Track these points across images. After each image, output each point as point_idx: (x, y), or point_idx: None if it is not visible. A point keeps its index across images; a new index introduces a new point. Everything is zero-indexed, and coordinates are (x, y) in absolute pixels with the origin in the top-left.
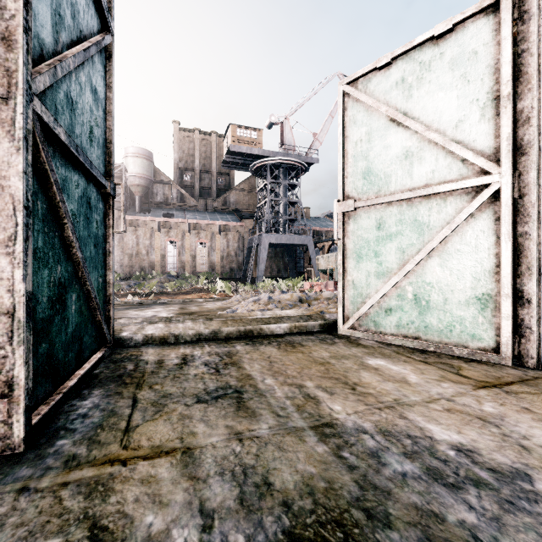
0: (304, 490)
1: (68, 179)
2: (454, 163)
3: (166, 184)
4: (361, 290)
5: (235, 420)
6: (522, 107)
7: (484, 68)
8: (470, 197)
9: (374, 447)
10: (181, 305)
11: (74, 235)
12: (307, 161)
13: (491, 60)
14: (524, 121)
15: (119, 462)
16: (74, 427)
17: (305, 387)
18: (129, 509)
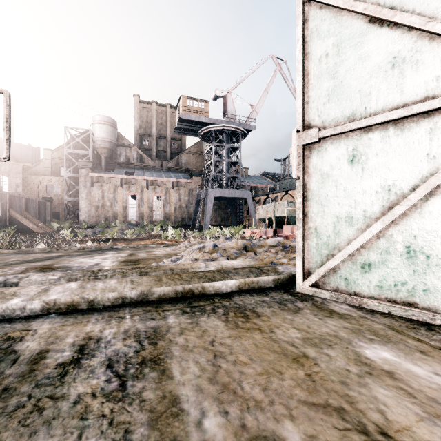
0: None
1: None
2: None
3: (128, 147)
4: (326, 239)
5: None
6: None
7: None
8: None
9: None
10: (133, 251)
11: None
12: (246, 128)
13: None
14: None
15: None
16: None
17: None
18: None
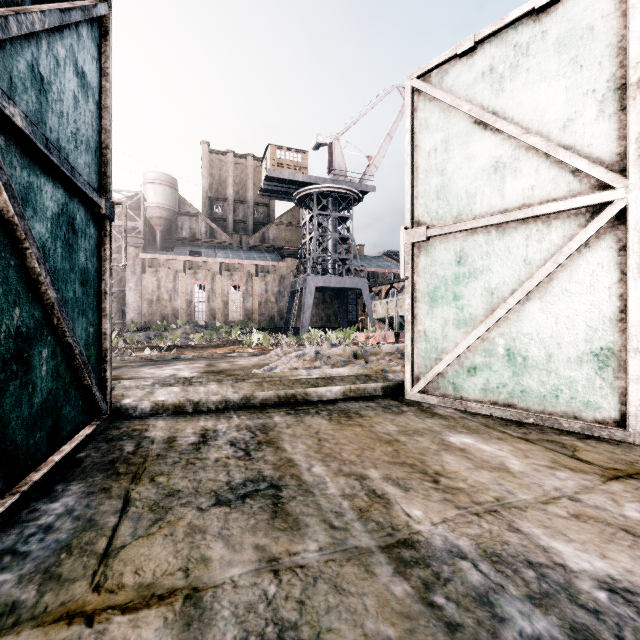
0: None
1: (34, 187)
2: (561, 176)
3: (193, 216)
4: (435, 342)
5: (269, 535)
6: None
7: (604, 48)
8: (583, 220)
9: (481, 585)
10: (209, 361)
11: (42, 265)
12: (361, 189)
13: (613, 37)
14: None
15: (82, 618)
16: (28, 549)
17: (368, 479)
18: None
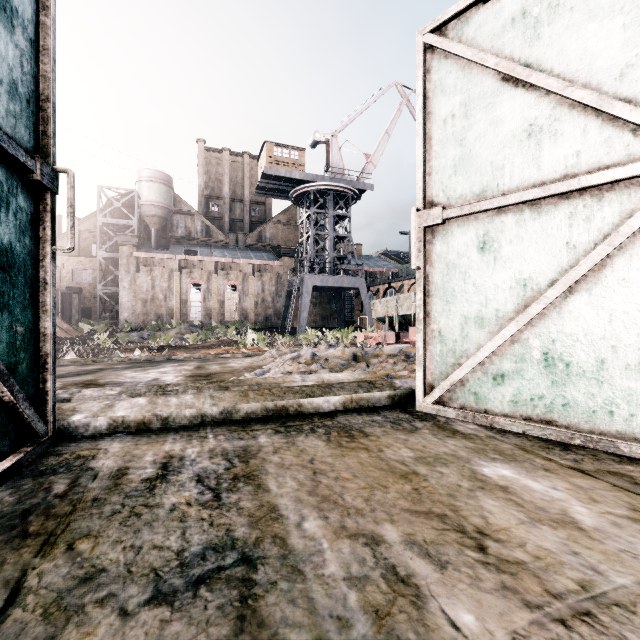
0: None
1: None
2: (617, 137)
3: (188, 214)
4: (453, 344)
5: None
6: None
7: None
8: None
9: None
10: (200, 362)
11: None
12: (359, 187)
13: None
14: None
15: None
16: None
17: (383, 543)
18: None
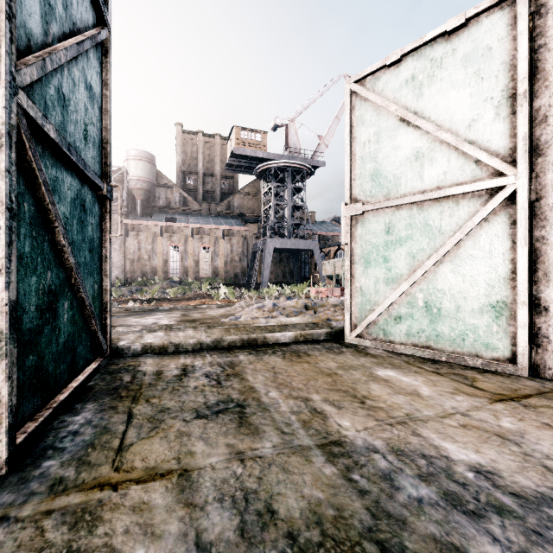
0: (311, 519)
1: (59, 180)
2: (467, 165)
3: (168, 187)
4: (369, 296)
5: (237, 438)
6: (538, 106)
7: (499, 64)
8: (484, 200)
9: (386, 468)
10: (183, 311)
11: (65, 239)
12: (313, 164)
13: (506, 56)
14: (541, 120)
15: (110, 487)
16: (64, 446)
17: (311, 400)
18: (118, 542)
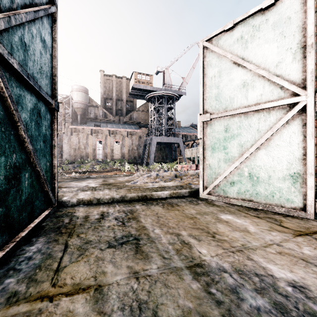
0: None
1: (22, 96)
2: (275, 89)
3: (96, 107)
4: (214, 170)
5: (134, 261)
6: None
7: (295, 27)
8: (286, 111)
9: (233, 284)
10: (104, 178)
11: (25, 133)
12: (179, 93)
13: (300, 22)
14: None
15: (48, 298)
16: (21, 267)
17: (181, 235)
18: None
